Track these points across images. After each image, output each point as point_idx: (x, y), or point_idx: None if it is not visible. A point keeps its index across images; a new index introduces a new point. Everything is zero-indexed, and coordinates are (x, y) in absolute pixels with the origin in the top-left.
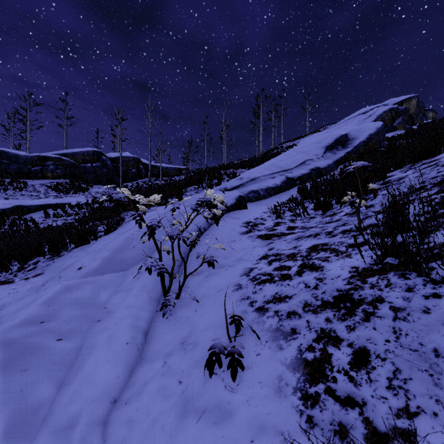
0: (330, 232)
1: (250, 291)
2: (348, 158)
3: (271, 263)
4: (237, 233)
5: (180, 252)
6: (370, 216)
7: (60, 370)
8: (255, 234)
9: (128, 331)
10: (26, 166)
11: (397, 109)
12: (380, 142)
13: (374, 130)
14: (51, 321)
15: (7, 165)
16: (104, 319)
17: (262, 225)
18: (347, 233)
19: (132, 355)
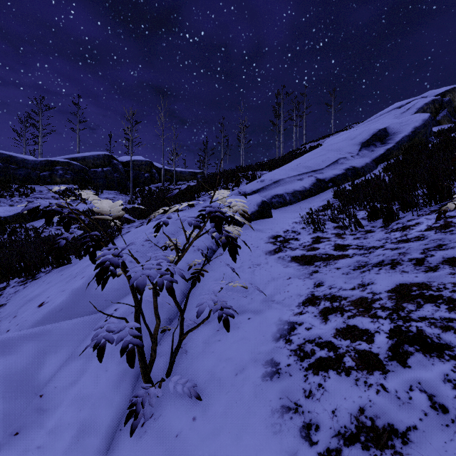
0: (419, 259)
1: (297, 386)
2: (389, 156)
3: (327, 316)
4: (262, 252)
5: None
6: None
7: None
8: (288, 255)
9: None
10: (35, 171)
11: (441, 101)
12: (427, 137)
13: (419, 123)
14: None
15: (14, 170)
16: (26, 430)
17: (296, 241)
18: None
19: None
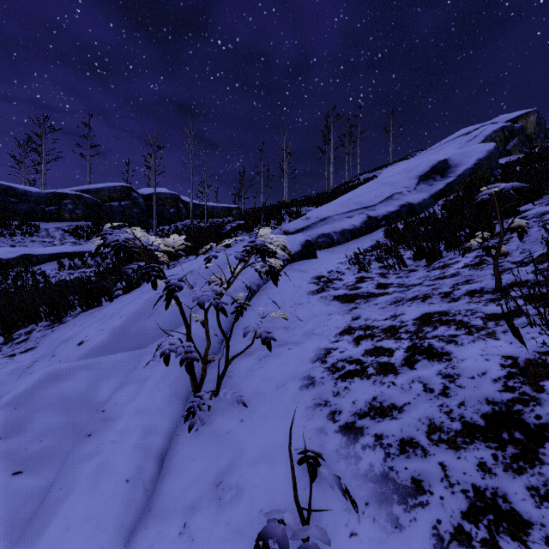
0: (447, 293)
1: (328, 390)
2: (450, 191)
3: (359, 341)
4: (304, 292)
5: (219, 324)
6: (508, 269)
7: (3, 539)
8: (330, 295)
9: (132, 456)
10: (39, 205)
11: (512, 128)
12: (492, 170)
13: (484, 154)
14: (13, 437)
15: (15, 204)
16: (97, 432)
17: (339, 281)
18: (478, 295)
19: (132, 504)
